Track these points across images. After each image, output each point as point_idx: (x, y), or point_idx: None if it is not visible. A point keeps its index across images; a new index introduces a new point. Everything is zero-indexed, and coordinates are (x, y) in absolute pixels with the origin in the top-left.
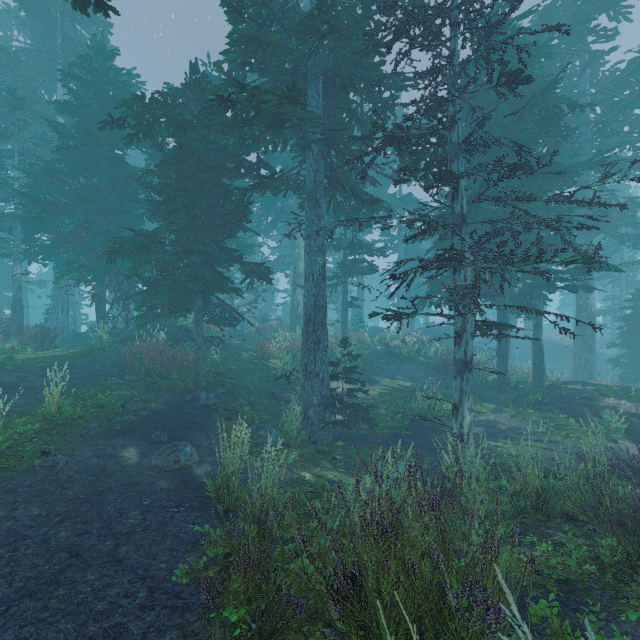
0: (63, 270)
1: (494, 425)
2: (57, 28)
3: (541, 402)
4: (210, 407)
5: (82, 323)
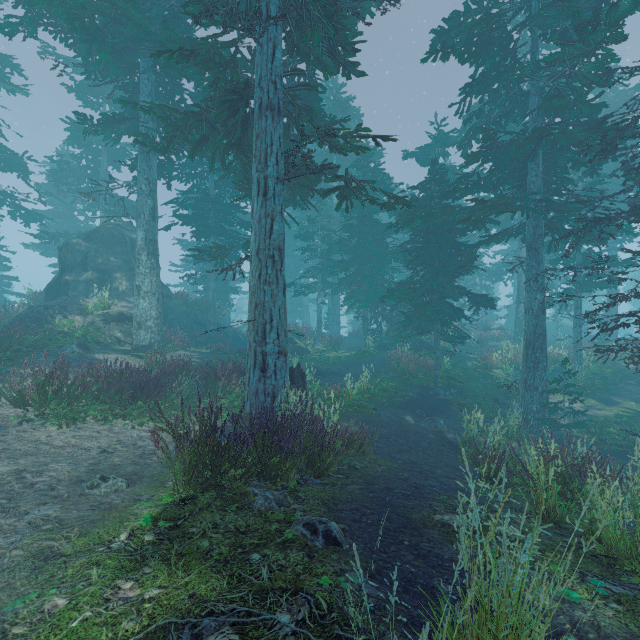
0: (348, 303)
1: None
2: None
3: None
4: (447, 401)
5: None
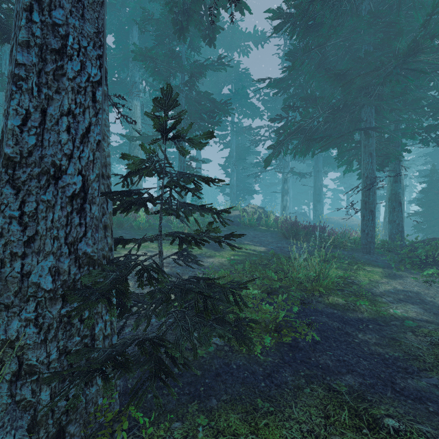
0: None
1: (420, 299)
2: None
3: None
4: None
5: None
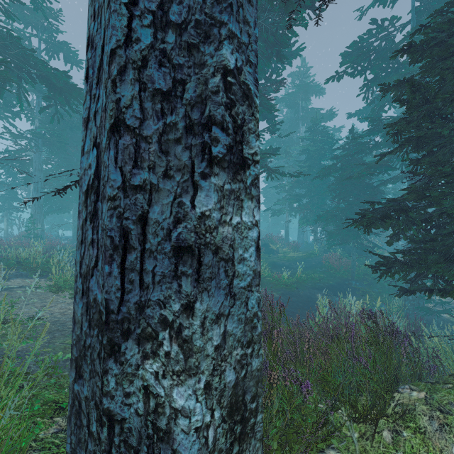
0: (301, 222)
1: None
2: (299, 107)
3: None
4: (356, 289)
5: (310, 235)
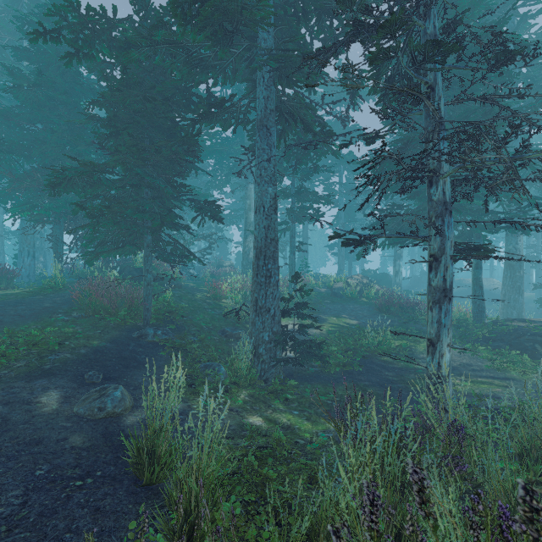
0: (16, 210)
1: None
2: None
3: (487, 339)
4: (157, 344)
5: None
